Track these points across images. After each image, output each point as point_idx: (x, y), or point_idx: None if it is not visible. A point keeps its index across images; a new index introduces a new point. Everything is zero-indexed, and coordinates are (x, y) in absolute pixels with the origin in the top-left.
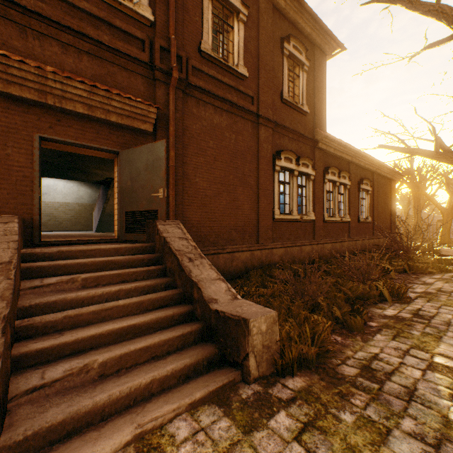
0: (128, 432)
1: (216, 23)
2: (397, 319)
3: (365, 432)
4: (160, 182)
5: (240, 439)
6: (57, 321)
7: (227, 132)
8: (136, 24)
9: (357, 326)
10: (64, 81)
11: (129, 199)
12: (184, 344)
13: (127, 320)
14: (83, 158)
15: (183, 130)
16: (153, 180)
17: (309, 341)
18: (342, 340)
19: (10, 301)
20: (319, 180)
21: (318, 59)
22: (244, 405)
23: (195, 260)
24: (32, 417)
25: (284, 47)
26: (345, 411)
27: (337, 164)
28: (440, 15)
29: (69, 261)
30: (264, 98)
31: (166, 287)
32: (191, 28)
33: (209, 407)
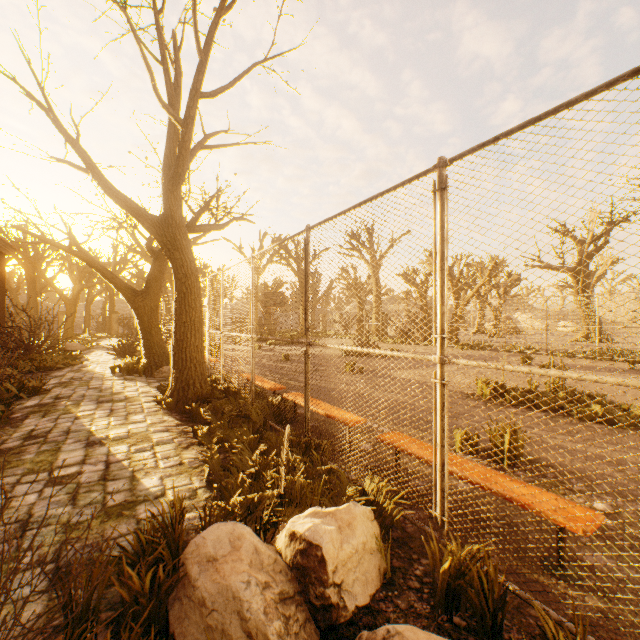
0: None
1: None
2: (42, 405)
3: (46, 454)
4: None
5: None
6: None
7: None
8: None
9: (4, 420)
10: None
11: None
12: None
13: None
14: None
15: None
16: None
17: None
18: None
19: None
20: None
21: None
22: None
23: None
24: None
25: None
26: (26, 455)
27: None
28: (81, 155)
29: None
30: None
31: None
32: None
33: None
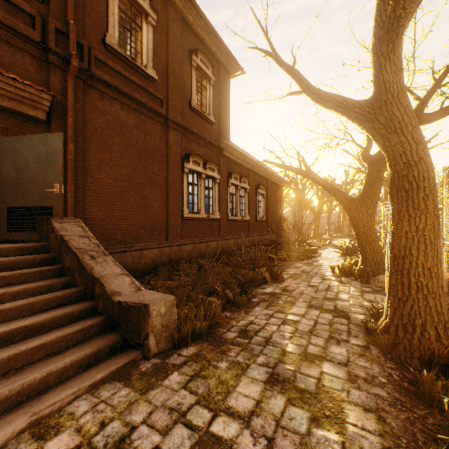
0: (22, 422)
1: (123, 18)
2: (271, 294)
3: (233, 370)
4: (56, 177)
5: (137, 399)
6: None
7: (135, 131)
8: None
9: (243, 303)
10: None
11: (13, 194)
12: (85, 337)
13: (15, 323)
14: None
15: (85, 122)
16: (47, 174)
17: (203, 318)
18: (231, 314)
19: None
20: (224, 183)
21: (223, 76)
22: (143, 376)
23: (98, 257)
24: None
25: (192, 59)
26: (222, 361)
27: (239, 170)
28: (293, 75)
29: None
30: (173, 103)
31: (64, 286)
32: (94, 17)
33: (110, 384)
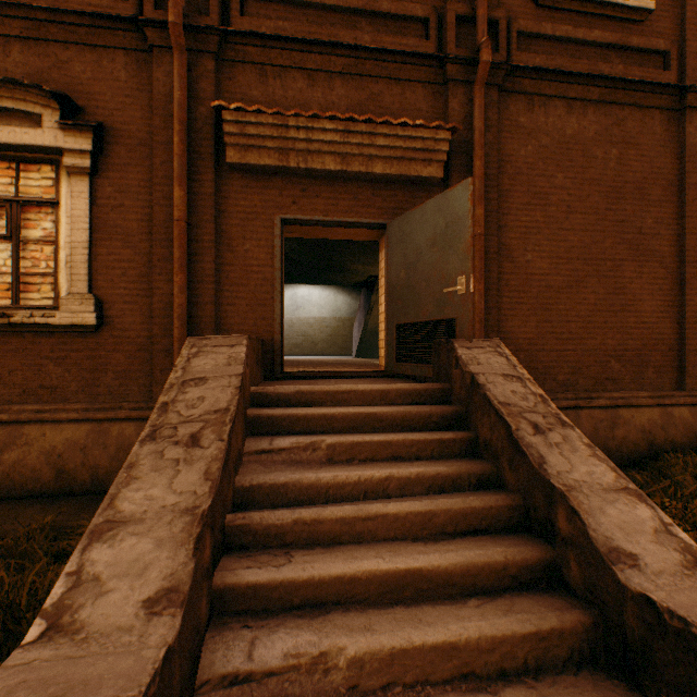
0: None
1: None
2: None
3: None
4: (459, 264)
5: None
6: (284, 527)
7: (597, 148)
8: None
9: None
10: (308, 125)
11: (402, 303)
12: (541, 659)
13: (402, 556)
14: (337, 247)
15: (499, 164)
16: (445, 262)
17: None
18: None
19: (216, 482)
20: None
21: None
22: None
23: (548, 429)
24: None
25: None
26: None
27: None
28: None
29: (310, 410)
30: None
31: (480, 482)
32: None
33: None
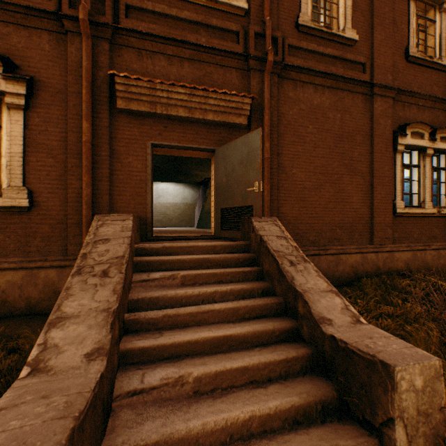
0: None
1: None
2: None
3: None
4: (255, 175)
5: None
6: (158, 319)
7: (330, 112)
8: (230, 18)
9: None
10: (168, 89)
11: (224, 196)
12: (288, 371)
13: (222, 329)
14: (186, 160)
15: (278, 118)
16: (247, 173)
17: None
18: None
19: (120, 295)
20: None
21: None
22: None
23: (297, 263)
24: (130, 426)
25: None
26: None
27: None
28: None
29: (171, 257)
30: (380, 62)
31: (263, 292)
32: (287, 4)
33: None
